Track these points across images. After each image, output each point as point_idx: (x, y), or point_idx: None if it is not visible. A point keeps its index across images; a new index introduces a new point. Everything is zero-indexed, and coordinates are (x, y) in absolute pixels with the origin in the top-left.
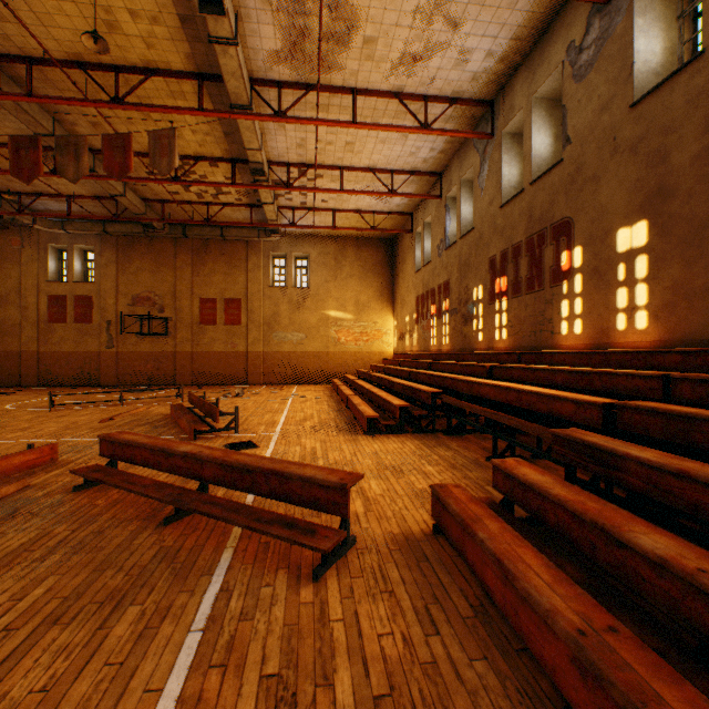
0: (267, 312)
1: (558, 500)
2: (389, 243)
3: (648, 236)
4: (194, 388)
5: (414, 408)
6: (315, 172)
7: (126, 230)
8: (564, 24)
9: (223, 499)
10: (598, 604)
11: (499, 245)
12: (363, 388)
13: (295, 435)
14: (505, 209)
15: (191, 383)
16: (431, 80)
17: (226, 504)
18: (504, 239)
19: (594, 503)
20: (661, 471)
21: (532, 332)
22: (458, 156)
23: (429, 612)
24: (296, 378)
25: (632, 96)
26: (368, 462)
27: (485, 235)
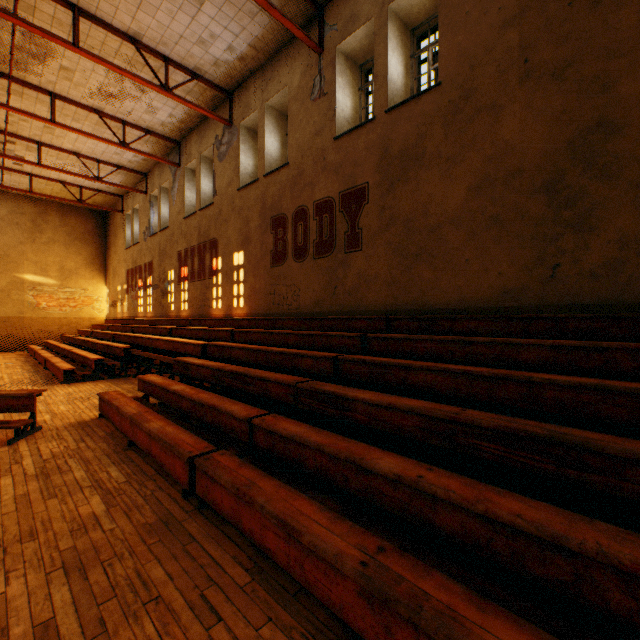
0: None
1: (157, 383)
2: (101, 215)
3: (244, 260)
4: None
5: (112, 361)
6: (5, 140)
7: None
8: (215, 122)
9: None
10: (149, 408)
11: (184, 244)
12: (66, 350)
13: None
14: (187, 221)
15: None
16: (128, 113)
17: None
18: (187, 241)
19: (171, 382)
20: (200, 366)
21: (201, 306)
22: (159, 167)
23: (83, 438)
24: None
25: (239, 185)
26: (61, 398)
27: (176, 234)
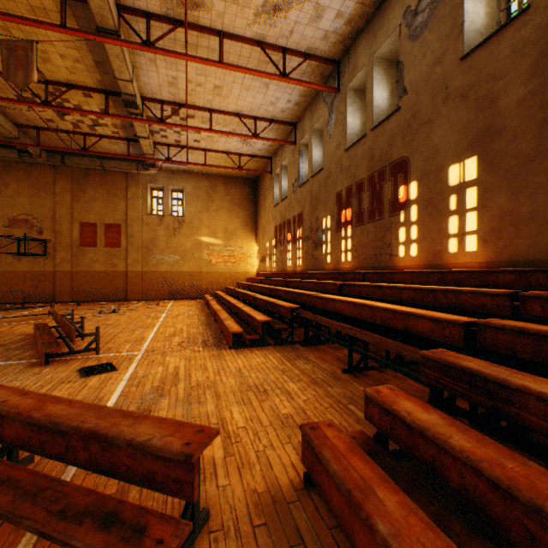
0: (146, 237)
1: (468, 458)
2: (253, 182)
3: (477, 171)
4: (73, 305)
5: (275, 322)
6: (186, 110)
7: (1, 155)
8: None
9: (26, 470)
10: None
11: (344, 182)
12: (230, 303)
13: (160, 353)
14: (350, 152)
15: (71, 300)
16: (289, 33)
17: (25, 482)
18: (349, 177)
19: (513, 462)
20: None
21: (373, 255)
22: (310, 109)
23: None
24: (172, 294)
25: (462, 50)
26: (231, 382)
27: (333, 174)
